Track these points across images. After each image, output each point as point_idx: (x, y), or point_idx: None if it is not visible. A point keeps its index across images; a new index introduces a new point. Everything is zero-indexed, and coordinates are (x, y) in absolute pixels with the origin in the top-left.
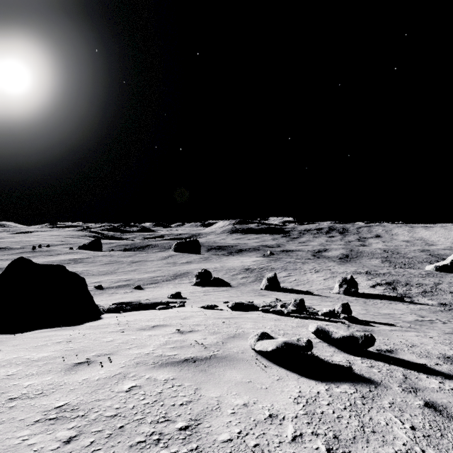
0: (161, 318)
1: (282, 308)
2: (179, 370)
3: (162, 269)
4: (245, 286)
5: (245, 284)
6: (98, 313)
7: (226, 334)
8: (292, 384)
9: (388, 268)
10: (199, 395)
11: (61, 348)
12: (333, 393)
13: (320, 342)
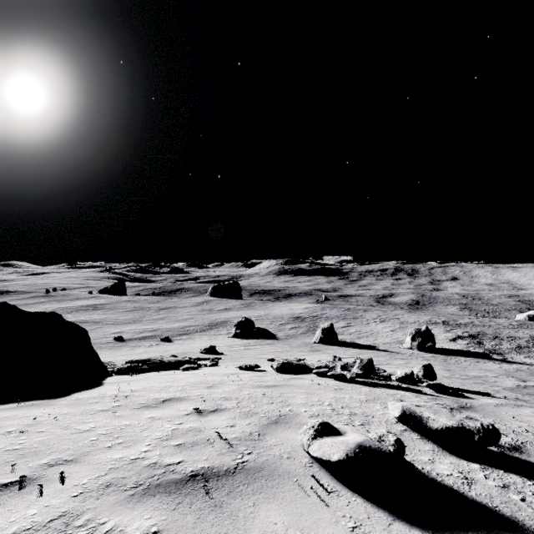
0: (179, 385)
1: (343, 370)
2: (174, 506)
3: (195, 317)
4: (295, 338)
5: (295, 336)
6: (104, 375)
7: (265, 416)
8: None
9: (470, 317)
10: None
11: (2, 446)
12: None
13: (406, 432)
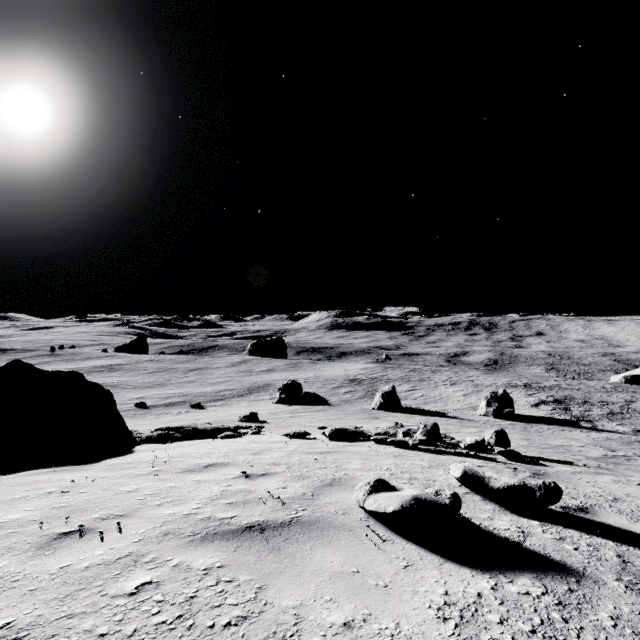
0: (221, 452)
1: (405, 437)
2: (234, 548)
3: (232, 380)
4: (351, 404)
5: (351, 401)
6: (132, 443)
7: (318, 480)
8: (431, 577)
9: (557, 379)
10: (264, 602)
11: (48, 504)
12: (506, 595)
13: (469, 494)
